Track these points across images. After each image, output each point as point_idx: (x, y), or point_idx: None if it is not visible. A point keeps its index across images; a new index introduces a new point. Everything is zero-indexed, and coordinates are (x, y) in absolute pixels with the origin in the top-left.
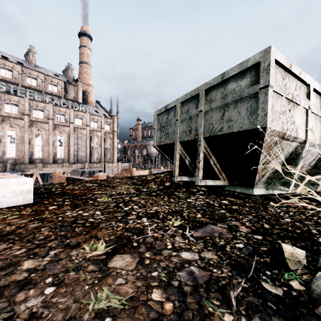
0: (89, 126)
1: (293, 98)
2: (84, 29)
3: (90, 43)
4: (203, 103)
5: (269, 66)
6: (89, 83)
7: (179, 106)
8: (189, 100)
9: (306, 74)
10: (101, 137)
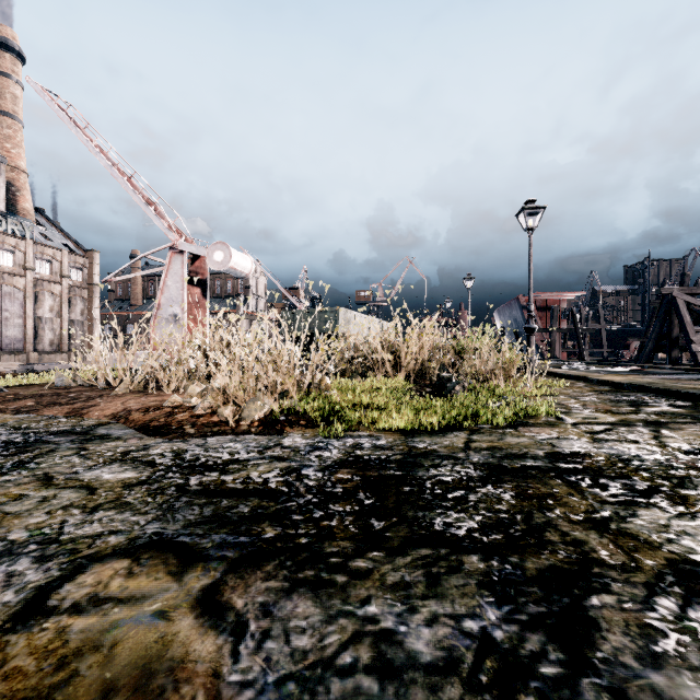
0: (33, 269)
1: (348, 321)
2: (2, 32)
3: (20, 71)
4: (317, 317)
5: (339, 313)
6: (18, 165)
7: (303, 314)
8: (309, 313)
9: (354, 311)
10: (60, 295)
